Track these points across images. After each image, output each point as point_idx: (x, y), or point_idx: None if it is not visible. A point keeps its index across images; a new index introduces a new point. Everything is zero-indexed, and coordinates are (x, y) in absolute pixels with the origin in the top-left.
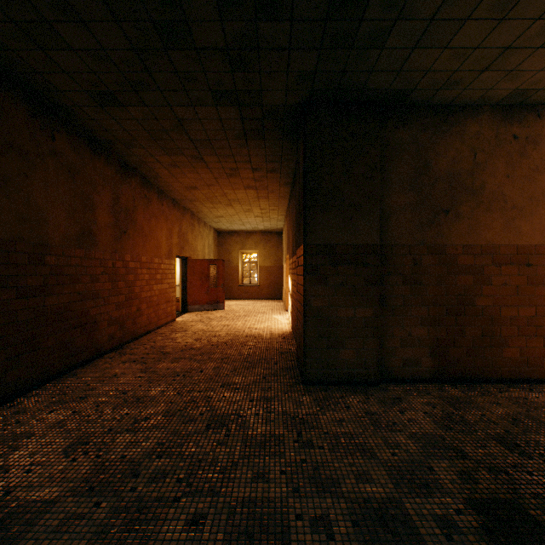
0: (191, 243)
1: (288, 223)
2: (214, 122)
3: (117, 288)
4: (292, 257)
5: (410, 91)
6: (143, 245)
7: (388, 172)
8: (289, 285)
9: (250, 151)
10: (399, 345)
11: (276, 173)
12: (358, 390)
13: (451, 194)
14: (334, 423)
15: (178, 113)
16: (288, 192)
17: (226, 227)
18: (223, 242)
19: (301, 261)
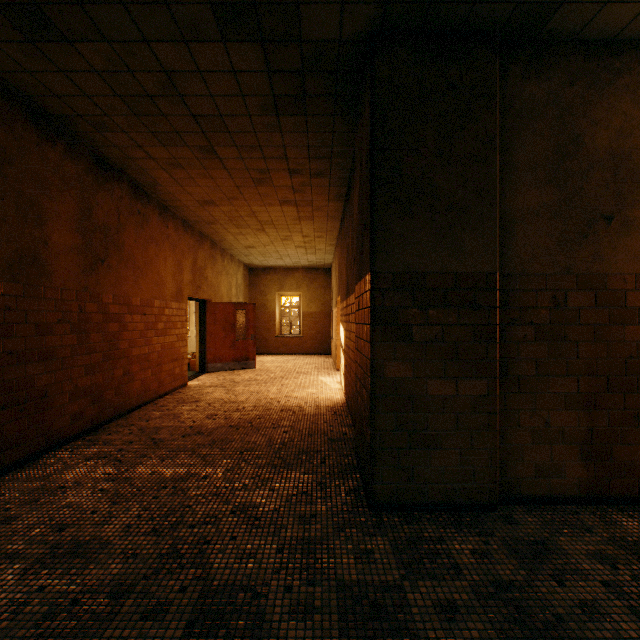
0: (211, 281)
1: (339, 254)
2: (224, 78)
3: (87, 343)
4: (346, 299)
5: (555, 6)
6: (135, 281)
7: (511, 152)
8: (342, 337)
9: (285, 137)
10: (530, 441)
11: (323, 178)
12: (466, 522)
13: (616, 189)
14: (439, 617)
15: (163, 58)
16: (340, 209)
17: (259, 262)
18: (256, 281)
19: (366, 300)
